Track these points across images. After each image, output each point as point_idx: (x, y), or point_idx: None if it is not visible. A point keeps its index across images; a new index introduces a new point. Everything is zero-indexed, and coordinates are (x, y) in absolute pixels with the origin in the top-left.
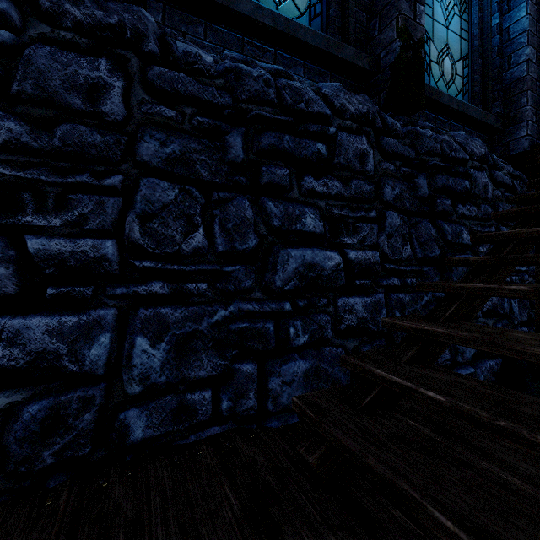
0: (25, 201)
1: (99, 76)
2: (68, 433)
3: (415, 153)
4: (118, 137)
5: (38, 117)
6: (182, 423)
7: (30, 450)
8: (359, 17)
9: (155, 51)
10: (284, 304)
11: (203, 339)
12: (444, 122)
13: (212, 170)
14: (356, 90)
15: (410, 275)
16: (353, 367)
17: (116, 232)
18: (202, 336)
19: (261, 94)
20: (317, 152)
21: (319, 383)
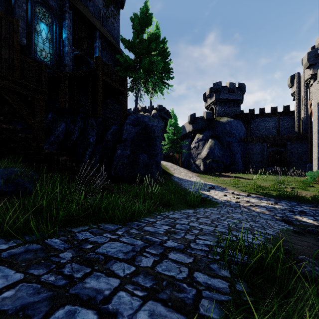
0: None
1: None
2: None
3: None
4: None
5: None
6: None
7: None
8: None
9: None
10: None
11: None
12: None
13: None
14: None
15: None
16: None
17: None
18: None
19: None
20: None
21: None
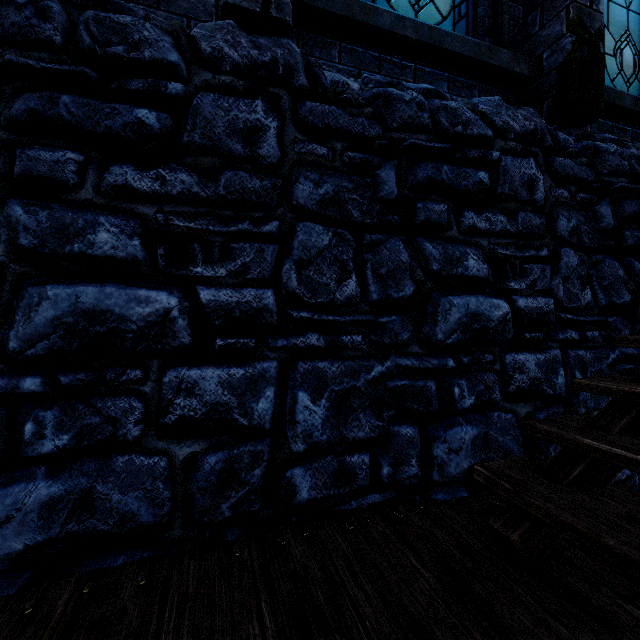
0: (195, 251)
1: (257, 118)
2: (242, 487)
3: (594, 175)
4: (274, 181)
5: (205, 167)
6: (342, 487)
7: (211, 501)
8: (514, 12)
9: (306, 85)
10: (447, 360)
11: (360, 397)
12: (624, 131)
13: (363, 209)
14: (510, 102)
15: (590, 327)
16: (547, 435)
17: (271, 281)
18: (359, 393)
19: (415, 120)
20: (479, 182)
21: (488, 453)
